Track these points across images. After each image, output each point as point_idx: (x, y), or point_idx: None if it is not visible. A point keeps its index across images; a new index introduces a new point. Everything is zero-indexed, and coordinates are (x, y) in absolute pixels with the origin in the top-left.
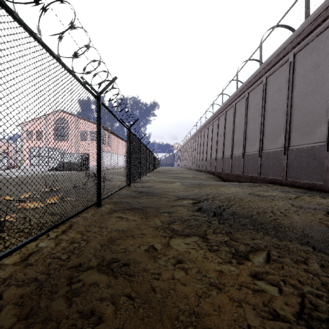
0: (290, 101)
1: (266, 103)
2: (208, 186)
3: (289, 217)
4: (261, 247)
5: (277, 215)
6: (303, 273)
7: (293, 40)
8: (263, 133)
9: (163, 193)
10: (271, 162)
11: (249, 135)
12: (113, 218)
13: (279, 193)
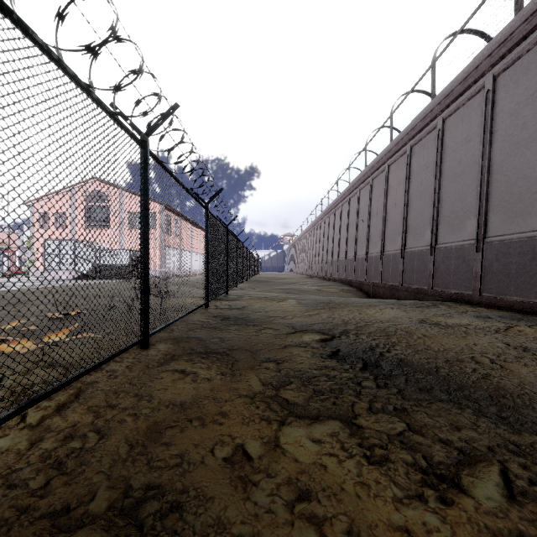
0: (487, 158)
1: (442, 163)
2: (345, 307)
3: (511, 371)
4: (481, 452)
5: (487, 367)
6: None
7: (492, 51)
8: (439, 216)
9: (265, 319)
10: (453, 264)
11: (413, 219)
12: (168, 374)
13: (474, 319)
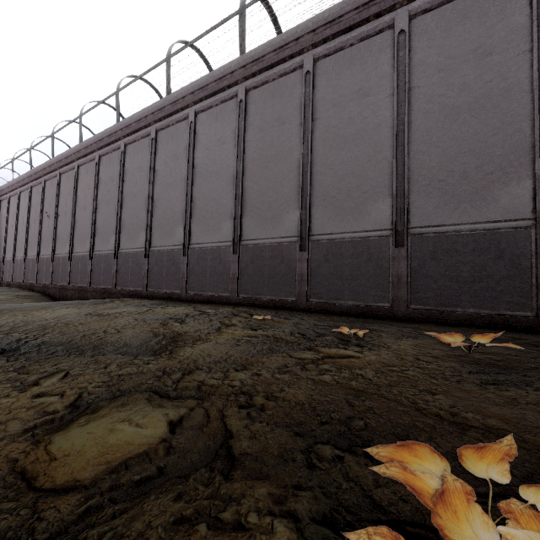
0: (152, 188)
1: (124, 181)
2: (8, 313)
3: (121, 332)
4: (63, 369)
5: (109, 333)
6: (97, 375)
7: (155, 112)
8: (121, 225)
9: None
10: (131, 267)
11: (101, 225)
12: None
13: (132, 308)
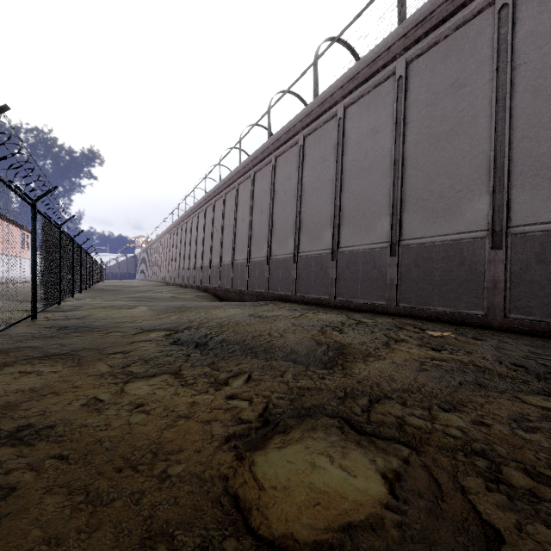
0: (300, 194)
1: (275, 192)
2: (194, 310)
3: (284, 337)
4: (244, 370)
5: (273, 337)
6: (276, 383)
7: (303, 119)
8: (272, 233)
9: (112, 325)
10: (281, 272)
11: (256, 234)
12: (6, 375)
13: (285, 311)
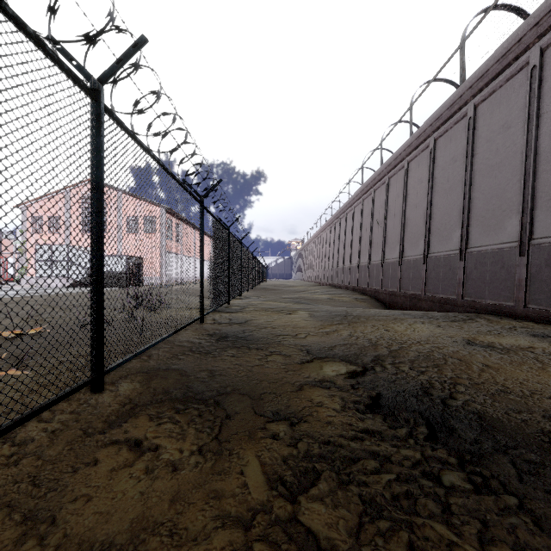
0: (533, 145)
1: (474, 156)
2: (366, 322)
3: None
4: None
5: None
6: None
7: (541, 19)
8: (470, 215)
9: (272, 339)
10: (489, 271)
11: (438, 221)
12: (109, 453)
13: (532, 339)
